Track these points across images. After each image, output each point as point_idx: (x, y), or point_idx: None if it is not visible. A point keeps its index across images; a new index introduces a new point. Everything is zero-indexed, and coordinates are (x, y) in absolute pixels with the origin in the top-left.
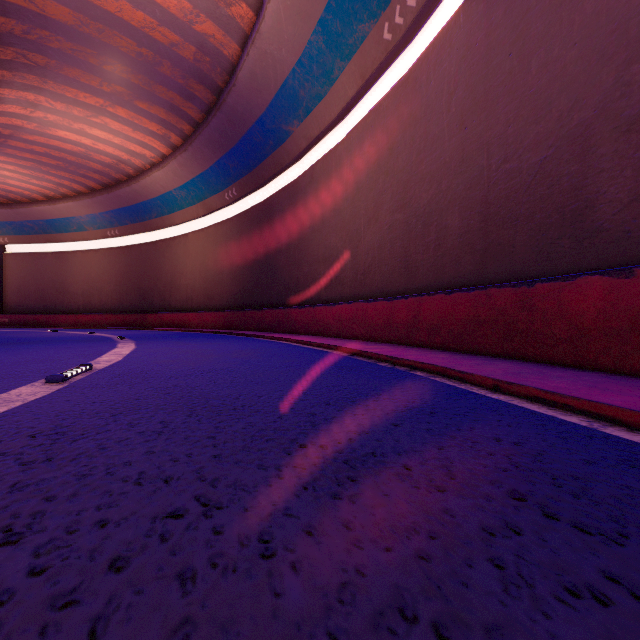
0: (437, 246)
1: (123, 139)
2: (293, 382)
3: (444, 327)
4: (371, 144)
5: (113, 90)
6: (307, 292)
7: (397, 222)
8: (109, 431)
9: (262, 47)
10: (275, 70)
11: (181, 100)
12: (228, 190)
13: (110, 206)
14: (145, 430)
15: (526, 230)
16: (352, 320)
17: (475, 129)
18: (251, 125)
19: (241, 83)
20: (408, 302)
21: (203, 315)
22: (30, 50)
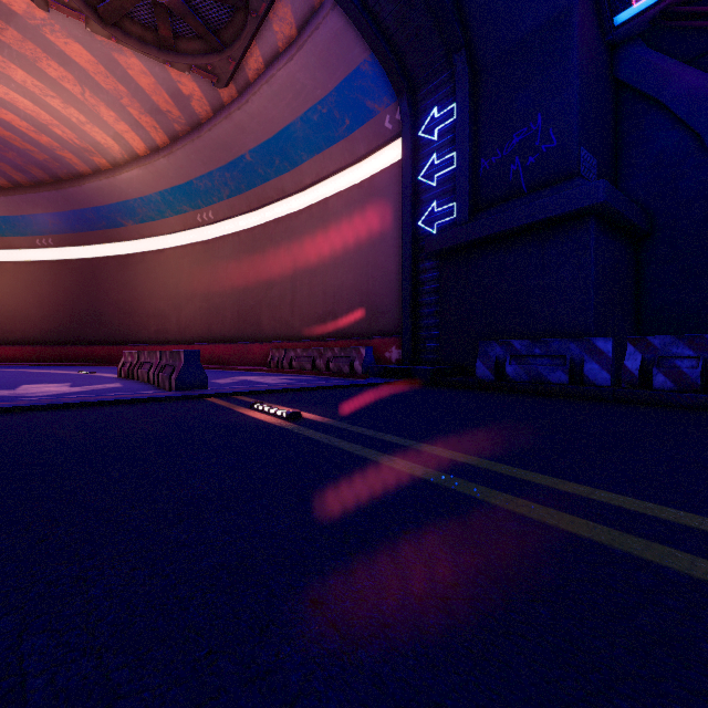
0: (222, 323)
1: None
2: None
3: (224, 357)
4: (189, 261)
5: None
6: (138, 335)
7: (204, 307)
8: None
9: (114, 182)
10: (121, 194)
11: (11, 169)
12: (42, 238)
13: None
14: None
15: (249, 325)
16: None
17: (236, 284)
18: (86, 207)
19: (87, 187)
20: (210, 346)
21: None
22: None
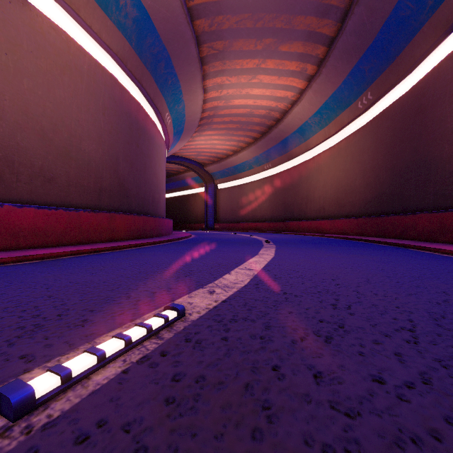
0: None
1: (272, 89)
2: None
3: None
4: None
5: (263, 46)
6: None
7: None
8: None
9: None
10: None
11: (316, 21)
12: (361, 97)
13: (265, 147)
14: None
15: None
16: None
17: None
18: None
19: None
20: None
21: (334, 222)
22: (214, 40)
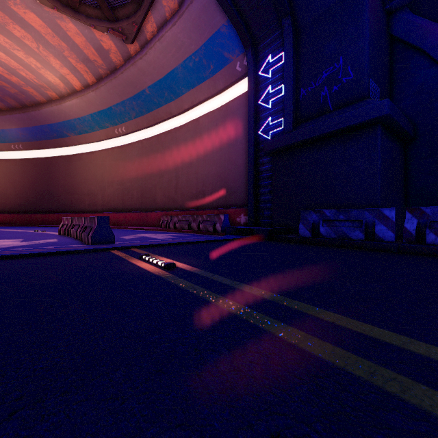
0: (131, 199)
1: None
2: None
3: (132, 221)
4: (110, 159)
5: None
6: (77, 207)
7: (120, 189)
8: None
9: (61, 108)
10: (65, 115)
11: None
12: (15, 144)
13: None
14: None
15: (148, 200)
16: None
17: (140, 173)
18: (43, 124)
19: (44, 111)
20: (123, 214)
21: None
22: None
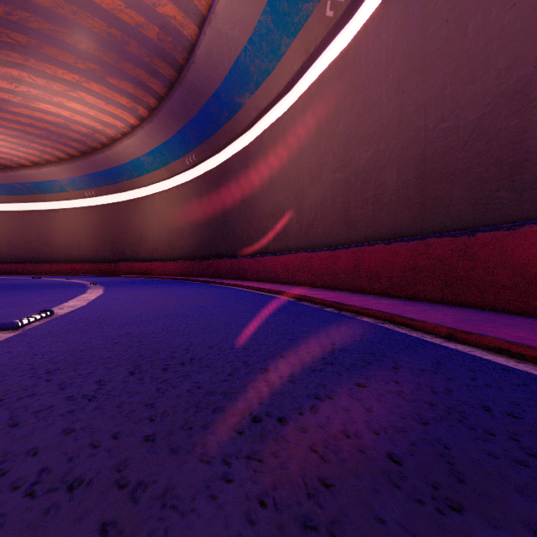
0: (375, 201)
1: (97, 111)
2: (245, 329)
3: (384, 275)
4: (314, 112)
5: (87, 67)
6: (257, 244)
7: (338, 180)
8: (33, 395)
9: (217, 27)
10: (229, 48)
11: (147, 76)
12: (188, 156)
13: (87, 170)
14: (75, 393)
15: (463, 184)
16: (297, 268)
17: (412, 92)
18: (208, 98)
19: (199, 60)
20: (349, 252)
21: (167, 264)
22: (12, 30)
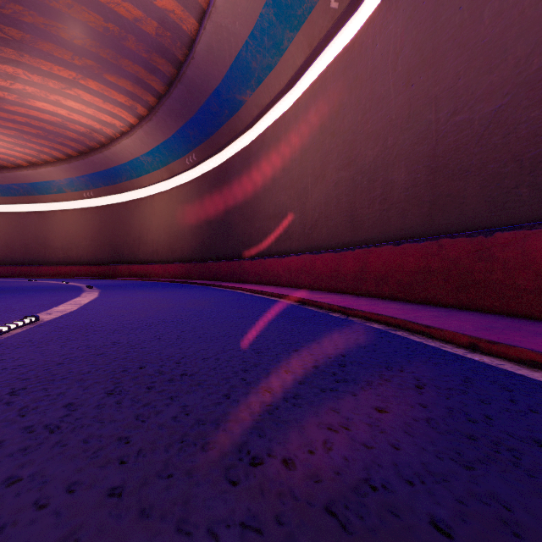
0: (383, 200)
1: (95, 110)
2: (245, 337)
3: (392, 277)
4: (318, 108)
5: (84, 64)
6: (259, 246)
7: (343, 179)
8: None
9: (217, 21)
10: (230, 43)
11: (145, 73)
12: (188, 156)
13: (85, 171)
14: (36, 422)
15: (478, 180)
16: (300, 271)
17: (422, 85)
18: (208, 96)
19: (199, 56)
20: (355, 253)
21: (167, 266)
22: (6, 24)
